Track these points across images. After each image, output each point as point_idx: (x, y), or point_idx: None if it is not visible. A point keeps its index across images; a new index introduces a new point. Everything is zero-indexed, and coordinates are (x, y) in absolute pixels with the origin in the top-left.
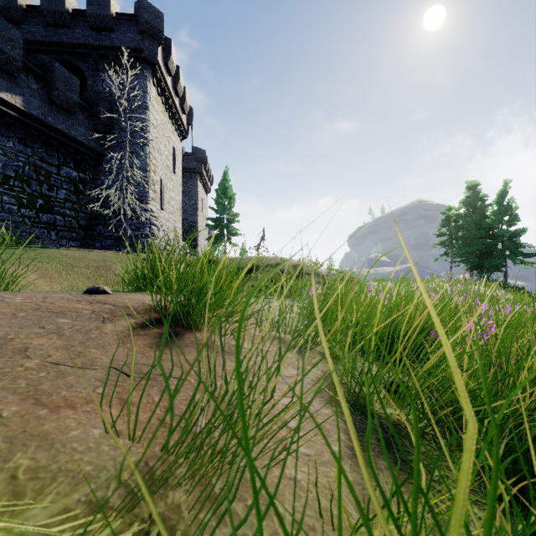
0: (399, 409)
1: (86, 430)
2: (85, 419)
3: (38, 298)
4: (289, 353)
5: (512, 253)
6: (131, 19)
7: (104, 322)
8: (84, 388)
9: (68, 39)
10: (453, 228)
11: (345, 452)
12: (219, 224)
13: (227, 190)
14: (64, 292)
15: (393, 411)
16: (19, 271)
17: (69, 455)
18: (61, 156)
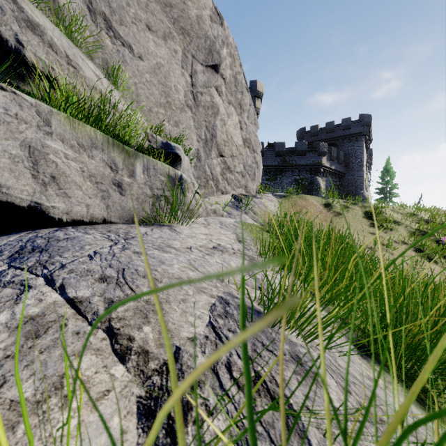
0: None
1: None
2: None
3: None
4: None
5: None
6: (358, 122)
7: None
8: None
9: (333, 136)
10: None
11: None
12: (383, 191)
13: (389, 171)
14: None
15: None
16: None
17: None
18: (336, 178)
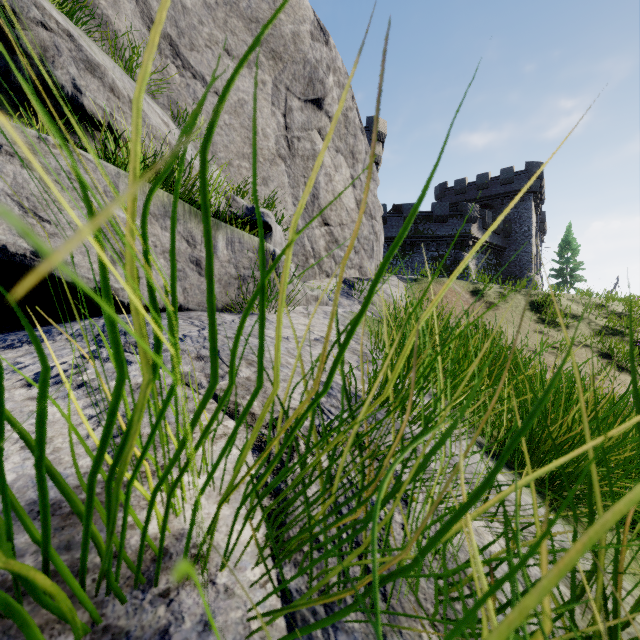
0: None
1: None
2: None
3: None
4: None
5: None
6: (524, 173)
7: None
8: None
9: (488, 194)
10: None
11: None
12: (562, 273)
13: (570, 244)
14: None
15: None
16: None
17: None
18: (492, 255)
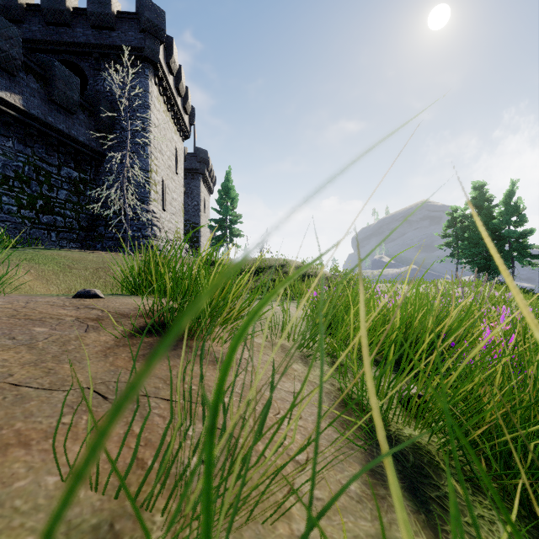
0: (418, 429)
1: (38, 477)
2: (39, 461)
3: (19, 303)
4: (294, 364)
5: (519, 254)
6: (133, 18)
7: (87, 330)
8: (46, 416)
9: (68, 38)
10: (459, 229)
11: (363, 492)
12: (222, 225)
13: (230, 191)
14: (53, 296)
15: (411, 431)
16: (6, 273)
17: (7, 519)
18: (61, 156)
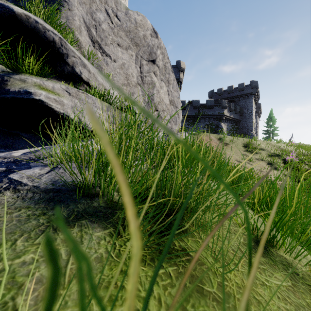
0: None
1: None
2: None
3: None
4: None
5: None
6: (249, 86)
7: None
8: None
9: (232, 95)
10: None
11: None
12: (268, 132)
13: (272, 118)
14: None
15: None
16: None
17: None
18: (234, 123)
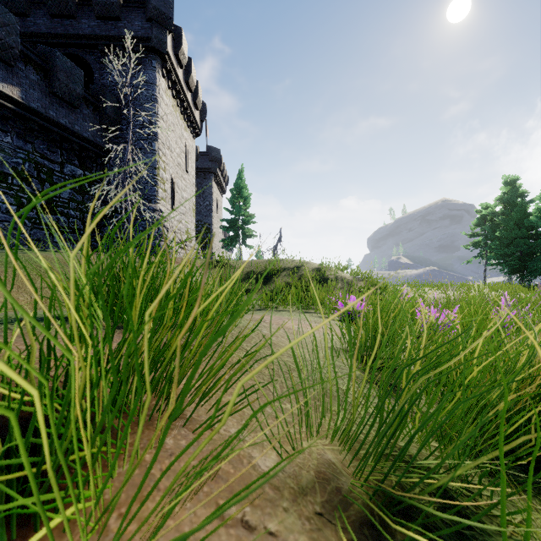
0: None
1: None
2: None
3: None
4: None
5: None
6: (139, 6)
7: None
8: None
9: (74, 30)
10: (488, 227)
11: None
12: (234, 226)
13: (242, 190)
14: None
15: None
16: None
17: None
18: (65, 153)
